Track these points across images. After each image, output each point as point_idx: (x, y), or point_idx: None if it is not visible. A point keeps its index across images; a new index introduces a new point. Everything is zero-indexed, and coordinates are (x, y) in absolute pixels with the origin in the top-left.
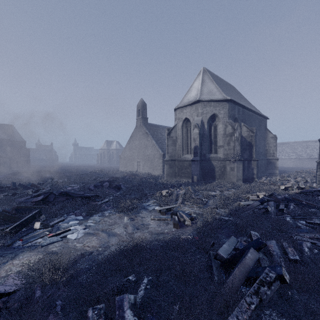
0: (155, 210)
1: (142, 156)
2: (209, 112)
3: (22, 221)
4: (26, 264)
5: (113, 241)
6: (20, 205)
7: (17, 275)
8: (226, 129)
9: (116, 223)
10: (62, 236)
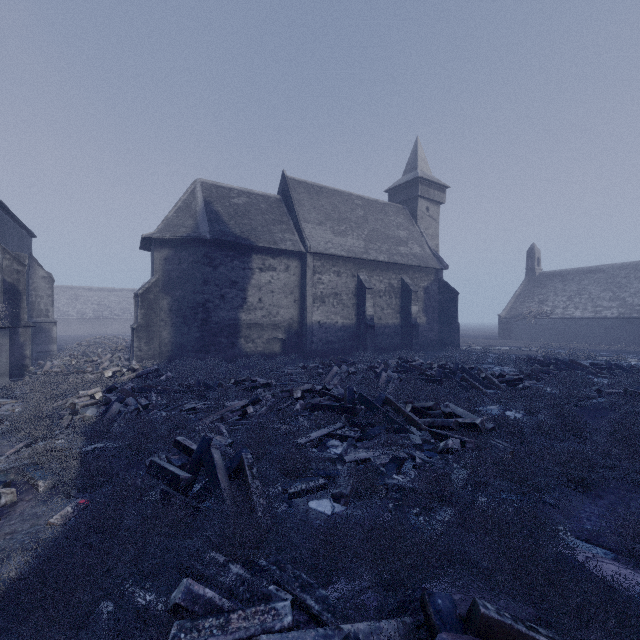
0: None
1: None
2: None
3: None
4: None
5: None
6: None
7: None
8: None
9: None
10: None
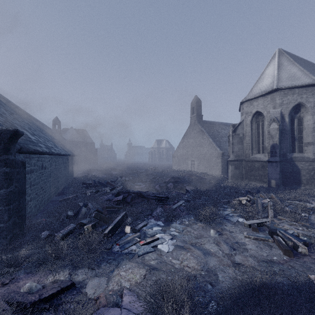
0: (241, 223)
1: (196, 155)
2: (292, 102)
3: (115, 224)
4: (133, 279)
5: (212, 263)
6: (106, 204)
7: (129, 293)
8: None
9: (202, 236)
10: (153, 246)
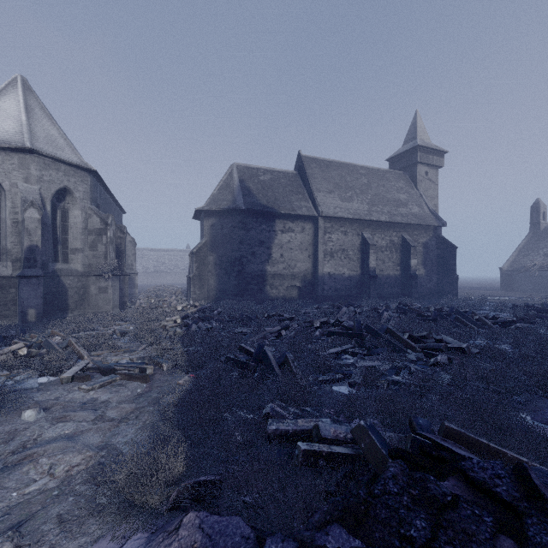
0: (51, 383)
1: None
2: (57, 182)
3: None
4: None
5: (93, 440)
6: None
7: None
8: (89, 221)
9: (18, 431)
10: None
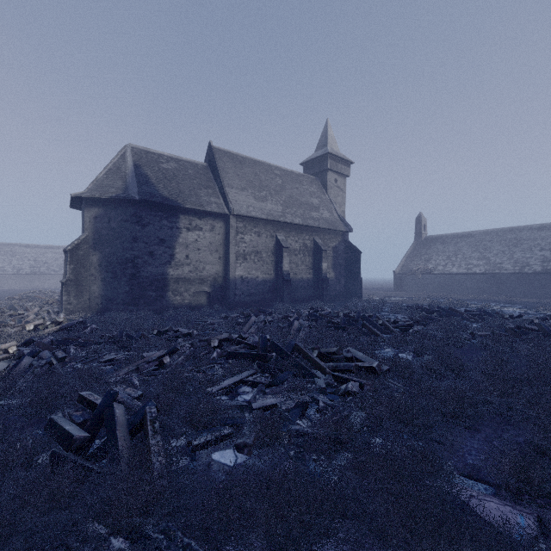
0: None
1: None
2: None
3: None
4: None
5: None
6: None
7: None
8: None
9: None
10: None
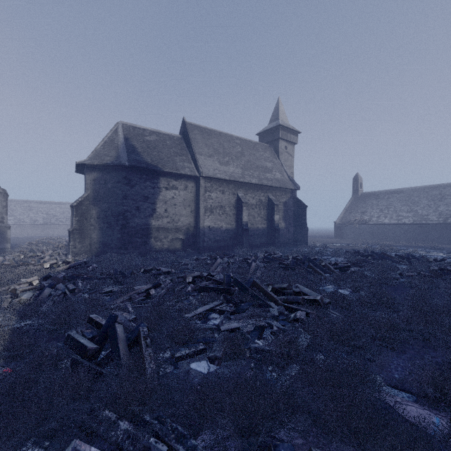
0: None
1: None
2: None
3: None
4: None
5: None
6: None
7: None
8: None
9: None
10: None
